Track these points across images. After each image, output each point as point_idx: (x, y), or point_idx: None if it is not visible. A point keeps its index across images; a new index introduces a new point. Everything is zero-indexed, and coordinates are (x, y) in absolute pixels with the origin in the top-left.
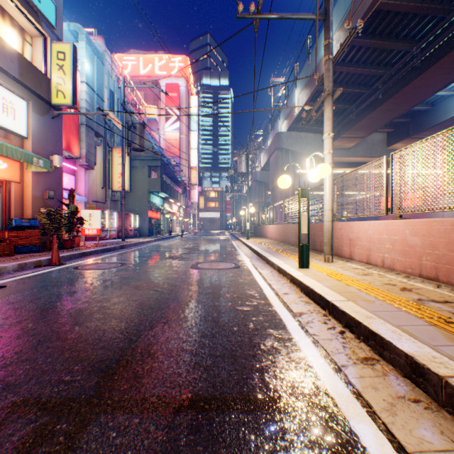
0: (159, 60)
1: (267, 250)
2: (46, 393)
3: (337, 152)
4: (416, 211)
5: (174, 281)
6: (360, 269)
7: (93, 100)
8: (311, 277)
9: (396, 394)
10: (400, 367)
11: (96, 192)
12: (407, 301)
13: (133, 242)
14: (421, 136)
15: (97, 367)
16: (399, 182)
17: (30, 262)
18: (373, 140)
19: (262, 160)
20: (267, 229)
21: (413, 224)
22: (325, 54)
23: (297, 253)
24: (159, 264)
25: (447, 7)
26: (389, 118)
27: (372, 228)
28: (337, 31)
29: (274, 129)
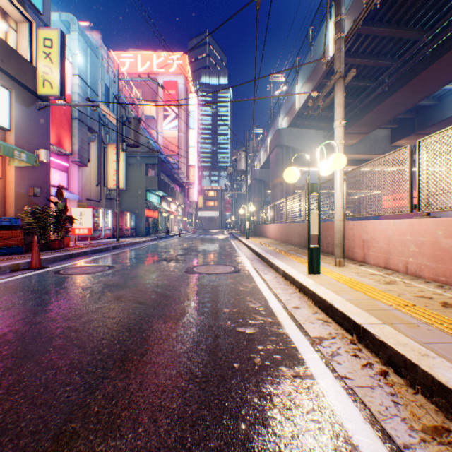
0: (157, 57)
1: (268, 251)
2: None
3: None
4: None
5: (165, 289)
6: (379, 275)
7: (86, 94)
8: (325, 286)
9: None
10: None
11: (89, 190)
12: None
13: (127, 243)
14: (426, 132)
15: (21, 448)
16: (426, 174)
17: (6, 266)
18: (376, 137)
19: (262, 158)
20: (268, 228)
21: (447, 223)
22: (336, 33)
23: (302, 255)
24: (150, 268)
25: None
26: (395, 113)
27: (392, 228)
28: None
29: (274, 126)
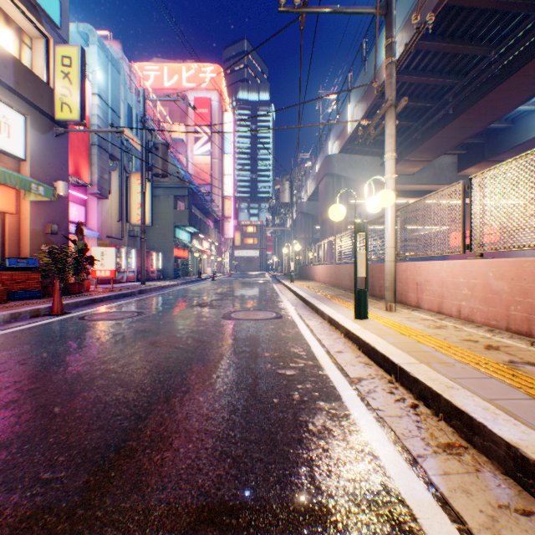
0: (187, 70)
1: (315, 295)
2: (13, 499)
3: (398, 179)
4: (502, 249)
5: (201, 335)
6: (431, 320)
7: (107, 116)
8: (370, 330)
9: (498, 502)
10: (498, 460)
11: (110, 226)
12: (496, 363)
13: (154, 286)
14: (498, 159)
15: (89, 457)
16: (479, 213)
17: (26, 311)
18: (441, 164)
19: (309, 188)
20: (315, 270)
21: (498, 265)
22: (386, 57)
23: (352, 300)
24: (183, 314)
25: (533, 2)
26: (461, 138)
27: (445, 270)
28: (399, 32)
29: (324, 151)
